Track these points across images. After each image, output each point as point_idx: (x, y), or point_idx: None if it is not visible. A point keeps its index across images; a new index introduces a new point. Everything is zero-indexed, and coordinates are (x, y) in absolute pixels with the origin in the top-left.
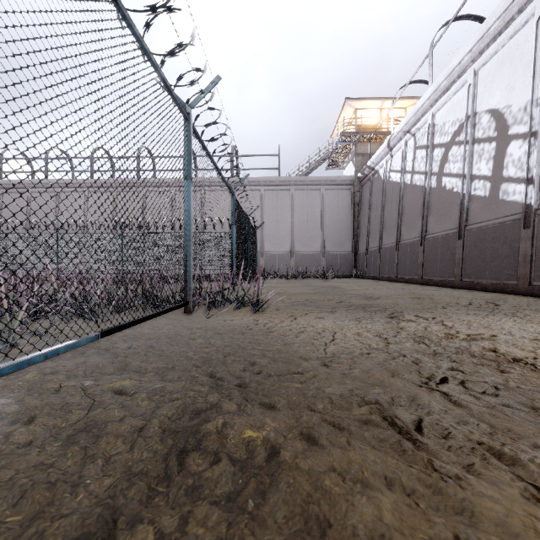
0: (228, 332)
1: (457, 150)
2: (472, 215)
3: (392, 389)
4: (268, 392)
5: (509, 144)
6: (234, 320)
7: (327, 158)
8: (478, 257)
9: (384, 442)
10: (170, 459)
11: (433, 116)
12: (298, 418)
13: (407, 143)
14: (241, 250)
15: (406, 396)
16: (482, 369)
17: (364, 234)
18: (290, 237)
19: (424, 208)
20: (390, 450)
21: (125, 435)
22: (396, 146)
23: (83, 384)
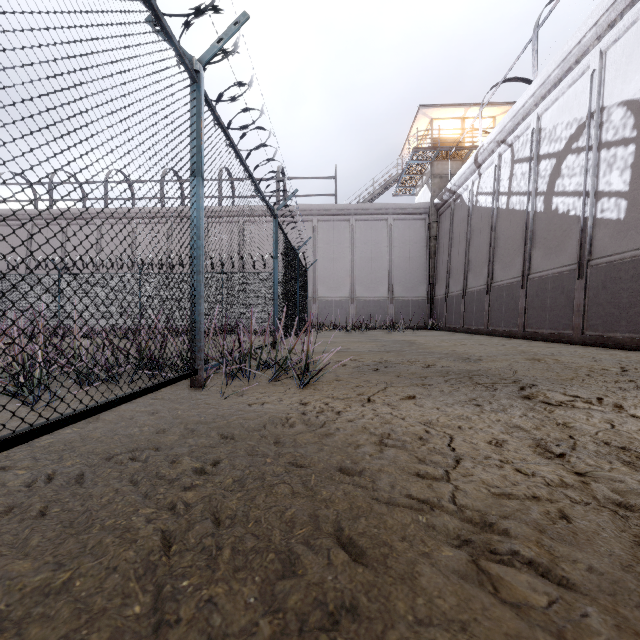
0: (250, 432)
1: (575, 160)
2: (598, 246)
3: None
4: None
5: None
6: (267, 403)
7: (396, 181)
8: (609, 303)
9: None
10: None
11: (538, 119)
12: None
13: (501, 156)
14: (287, 293)
15: None
16: None
17: (442, 276)
18: (350, 279)
19: (527, 239)
20: None
21: None
22: (487, 161)
23: None
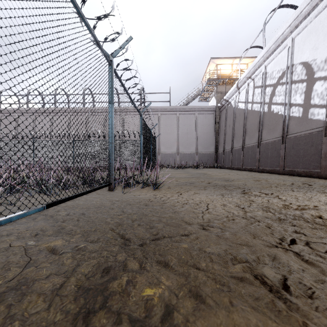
0: (136, 203)
1: (281, 88)
2: (290, 128)
3: (256, 249)
4: (163, 252)
5: (314, 83)
6: (141, 195)
7: (199, 94)
8: (295, 155)
9: (259, 301)
10: (78, 321)
11: (265, 67)
12: (186, 276)
13: (249, 84)
14: (146, 150)
15: (268, 256)
16: (317, 232)
17: (221, 141)
18: (176, 143)
19: (260, 125)
20: (266, 310)
21: (46, 293)
22: (242, 86)
23: (26, 244)
